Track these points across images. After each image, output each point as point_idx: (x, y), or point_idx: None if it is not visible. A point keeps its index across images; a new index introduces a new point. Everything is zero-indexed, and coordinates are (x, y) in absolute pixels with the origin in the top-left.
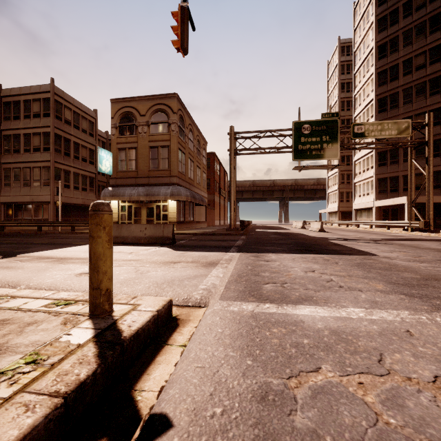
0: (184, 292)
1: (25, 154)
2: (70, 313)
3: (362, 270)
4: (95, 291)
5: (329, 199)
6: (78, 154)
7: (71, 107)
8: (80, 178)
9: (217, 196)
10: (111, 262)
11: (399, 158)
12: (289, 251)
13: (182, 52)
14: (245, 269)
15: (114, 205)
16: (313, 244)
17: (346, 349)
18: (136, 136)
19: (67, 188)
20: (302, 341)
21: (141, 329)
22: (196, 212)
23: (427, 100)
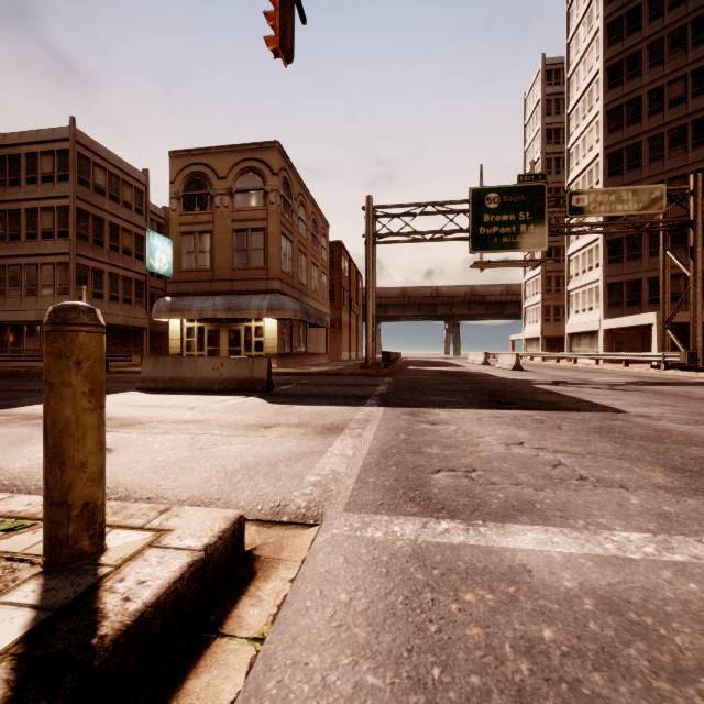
0: (275, 491)
1: (29, 241)
2: (6, 555)
3: (610, 442)
4: (55, 510)
5: (527, 317)
6: (118, 242)
7: (105, 165)
8: (121, 283)
9: (345, 312)
10: (100, 440)
11: (642, 250)
12: (469, 405)
13: (284, 58)
14: (395, 440)
15: (174, 327)
16: (509, 391)
17: (654, 660)
18: (212, 212)
19: (99, 298)
20: (538, 633)
21: (154, 607)
22: (310, 338)
23: (689, 156)
